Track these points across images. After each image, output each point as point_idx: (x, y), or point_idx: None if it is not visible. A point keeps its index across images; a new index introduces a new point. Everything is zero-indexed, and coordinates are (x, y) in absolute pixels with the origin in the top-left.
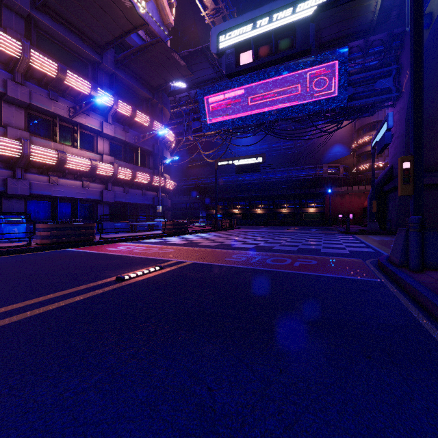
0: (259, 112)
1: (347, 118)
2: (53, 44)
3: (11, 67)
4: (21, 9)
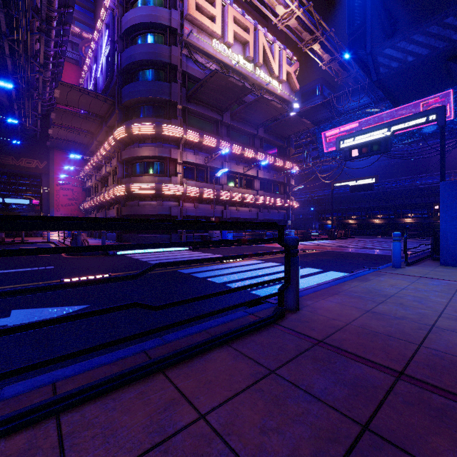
0: None
1: None
2: (235, 133)
3: (224, 155)
4: (226, 124)
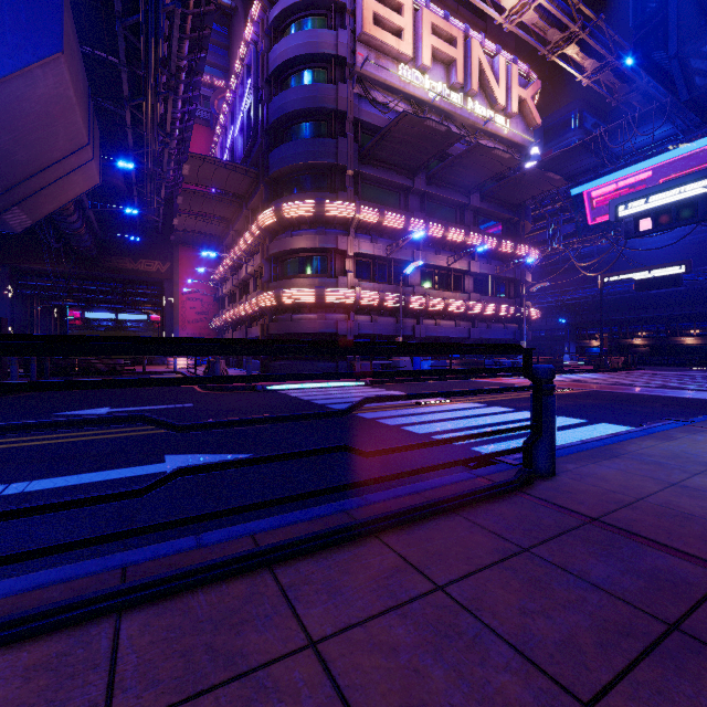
0: None
1: None
2: (433, 205)
3: (416, 240)
4: (420, 191)
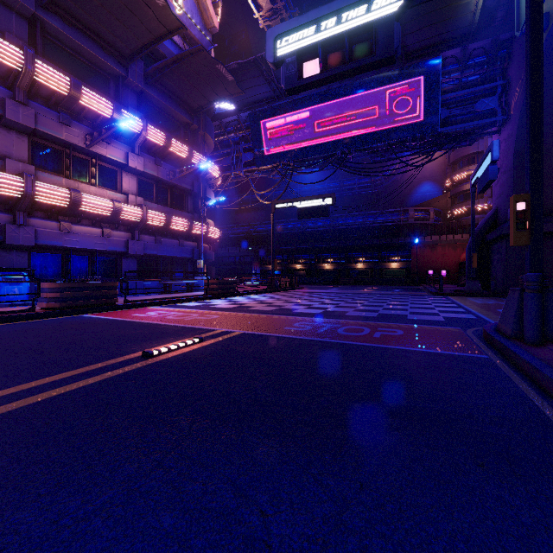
0: (328, 141)
1: (439, 148)
2: (64, 53)
3: (10, 82)
4: (23, 8)
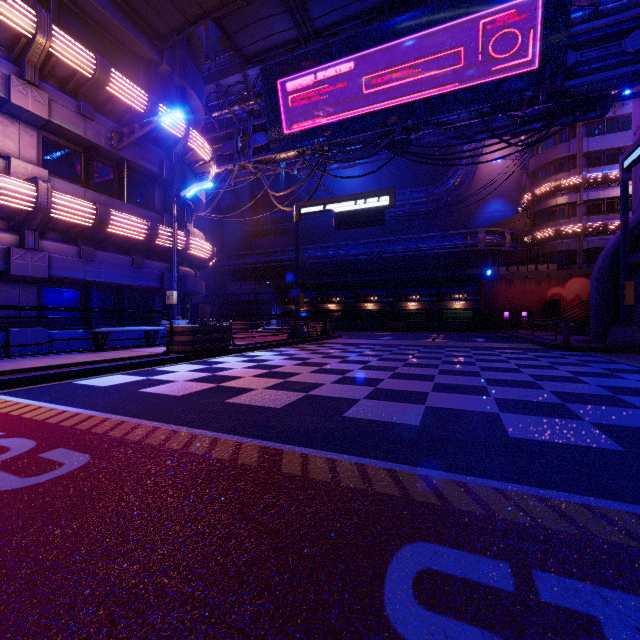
0: (382, 108)
1: (558, 119)
2: None
3: None
4: None
